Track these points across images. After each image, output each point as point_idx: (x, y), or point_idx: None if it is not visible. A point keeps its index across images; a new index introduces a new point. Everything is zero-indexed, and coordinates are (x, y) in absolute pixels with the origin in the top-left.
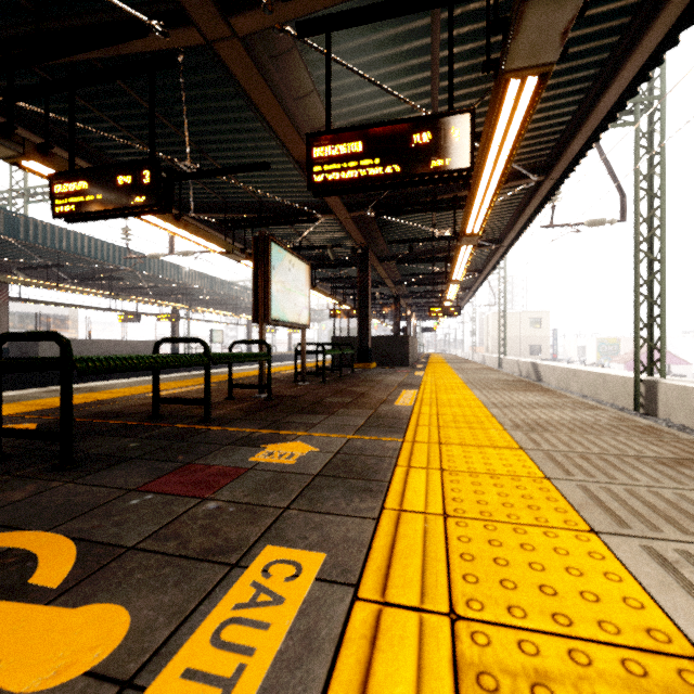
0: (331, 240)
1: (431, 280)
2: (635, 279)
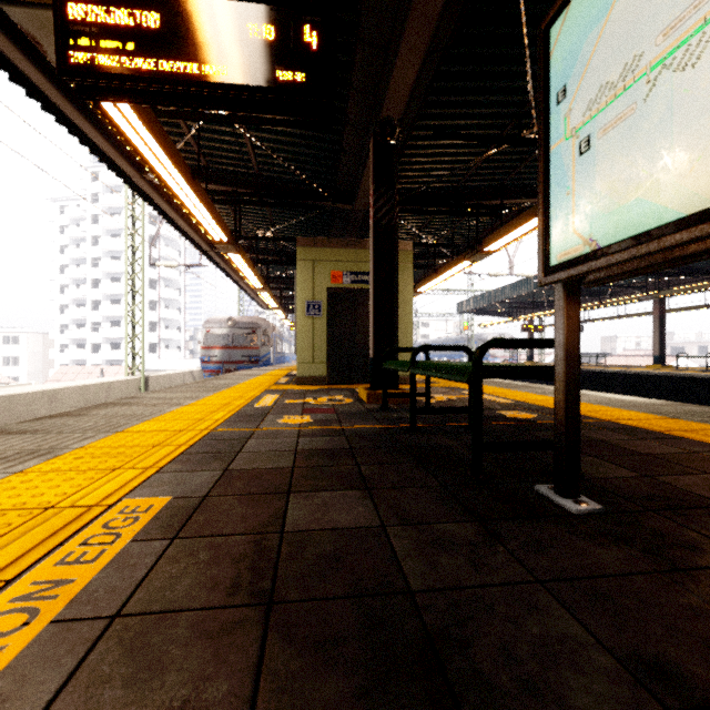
0: None
1: None
2: None
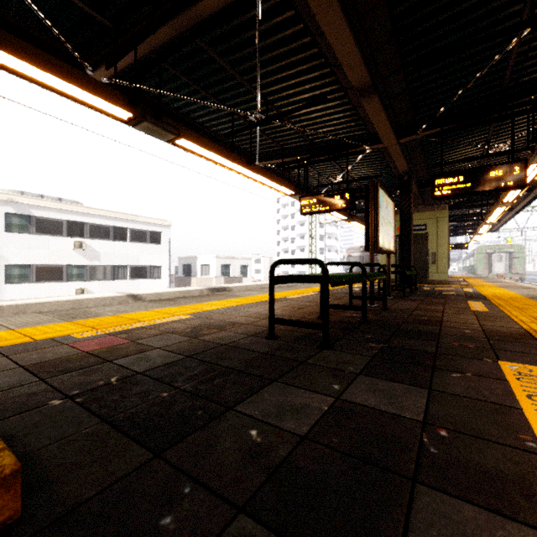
0: None
1: None
2: None
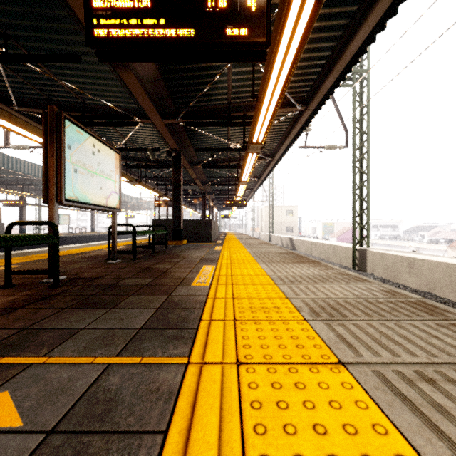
0: (152, 145)
1: (227, 182)
2: (353, 185)
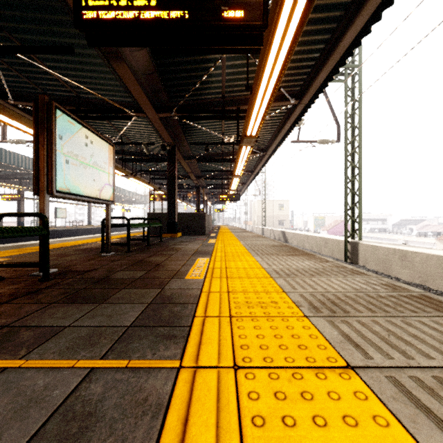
0: (147, 139)
1: (220, 176)
2: (345, 178)
